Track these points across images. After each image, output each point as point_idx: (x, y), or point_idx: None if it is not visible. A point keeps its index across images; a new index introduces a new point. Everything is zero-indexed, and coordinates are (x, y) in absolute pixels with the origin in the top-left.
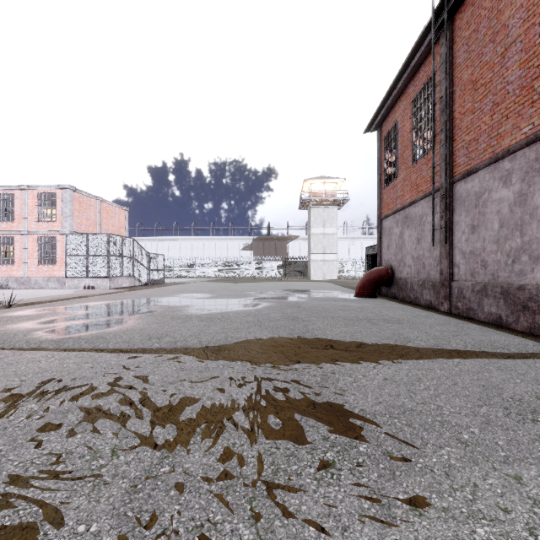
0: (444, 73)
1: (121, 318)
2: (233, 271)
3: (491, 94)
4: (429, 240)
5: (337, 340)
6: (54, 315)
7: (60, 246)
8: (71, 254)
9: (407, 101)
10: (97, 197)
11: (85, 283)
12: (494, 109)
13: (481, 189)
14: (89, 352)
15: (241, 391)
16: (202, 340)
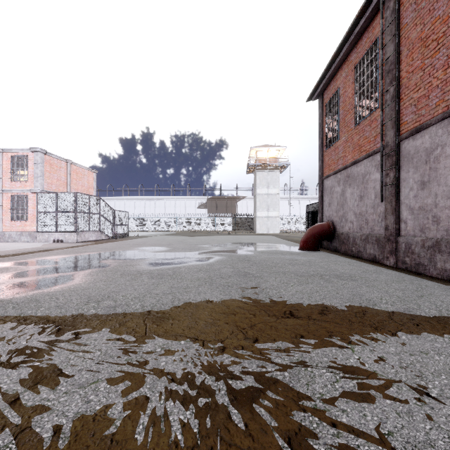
0: (389, 35)
1: (70, 274)
2: (190, 226)
3: (445, 47)
4: (373, 197)
5: (295, 303)
6: (4, 270)
7: (32, 204)
8: (41, 211)
9: (349, 68)
10: (67, 159)
11: (55, 237)
12: (448, 62)
13: (432, 145)
14: (8, 322)
15: (178, 404)
16: (145, 304)
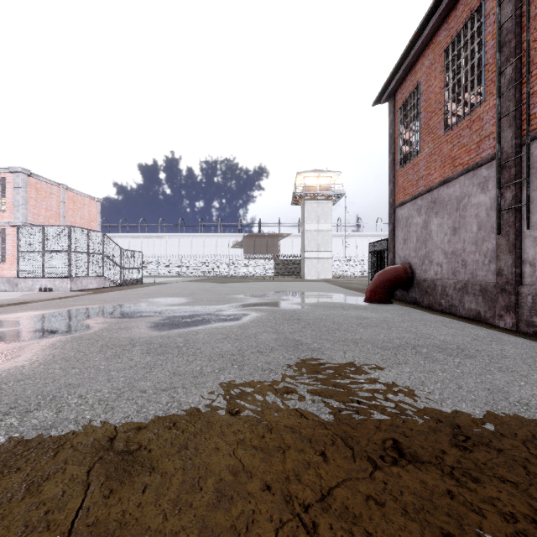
0: None
1: (21, 346)
2: (222, 269)
3: None
4: (475, 228)
5: (396, 415)
6: None
7: (11, 241)
8: (24, 250)
9: (436, 53)
10: (60, 184)
11: (41, 285)
12: None
13: None
14: None
15: None
16: (112, 418)
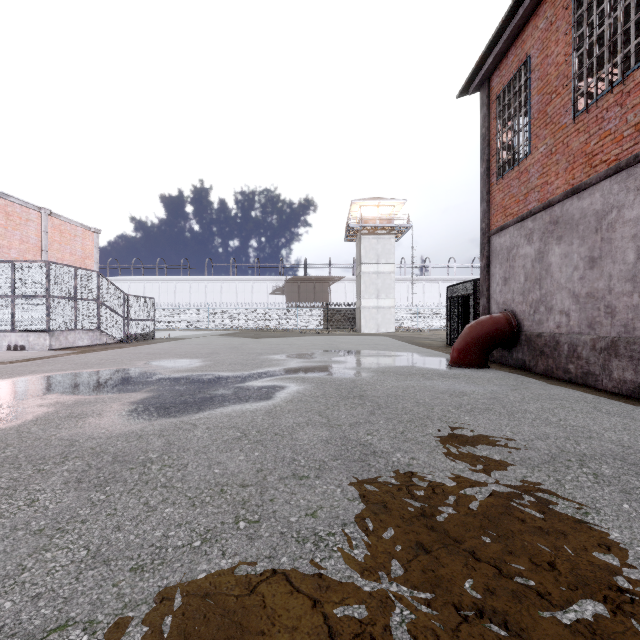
0: None
1: None
2: (258, 321)
3: None
4: (631, 256)
5: None
6: None
7: None
8: None
9: (559, 6)
10: (41, 208)
11: (10, 341)
12: None
13: None
14: None
15: None
16: None
